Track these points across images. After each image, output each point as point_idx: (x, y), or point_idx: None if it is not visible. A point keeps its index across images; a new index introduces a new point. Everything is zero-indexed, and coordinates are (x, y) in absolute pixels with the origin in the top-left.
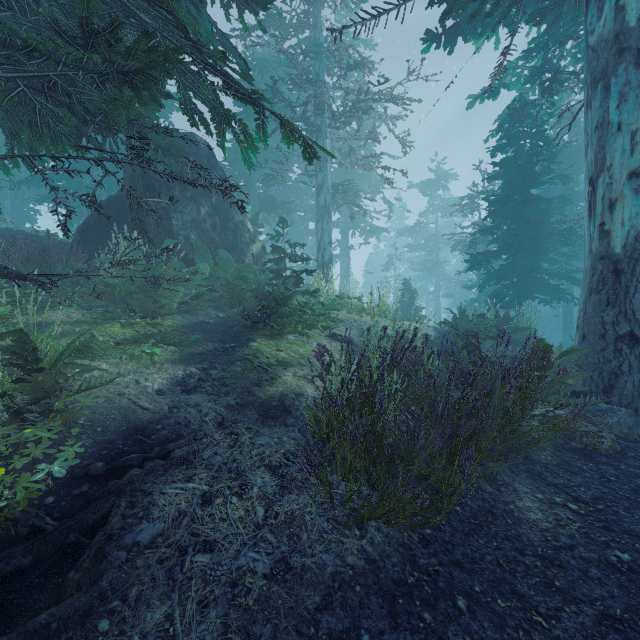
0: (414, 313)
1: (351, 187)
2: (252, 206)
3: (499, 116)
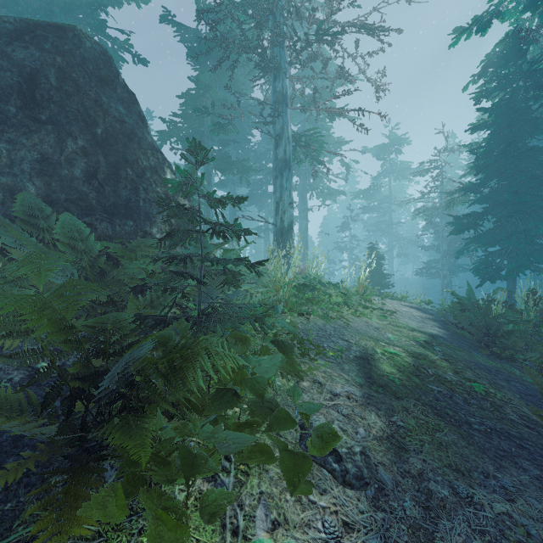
0: (381, 281)
1: (315, 138)
2: (205, 165)
3: (486, 56)
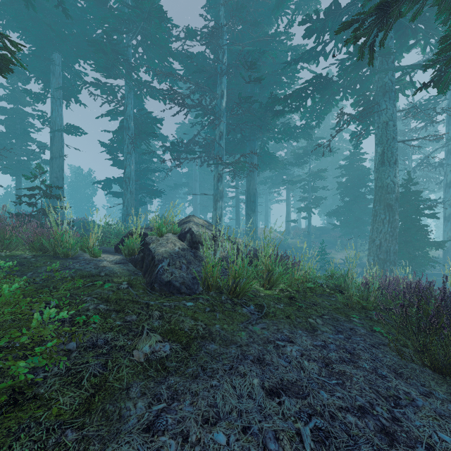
0: None
1: None
2: None
3: None
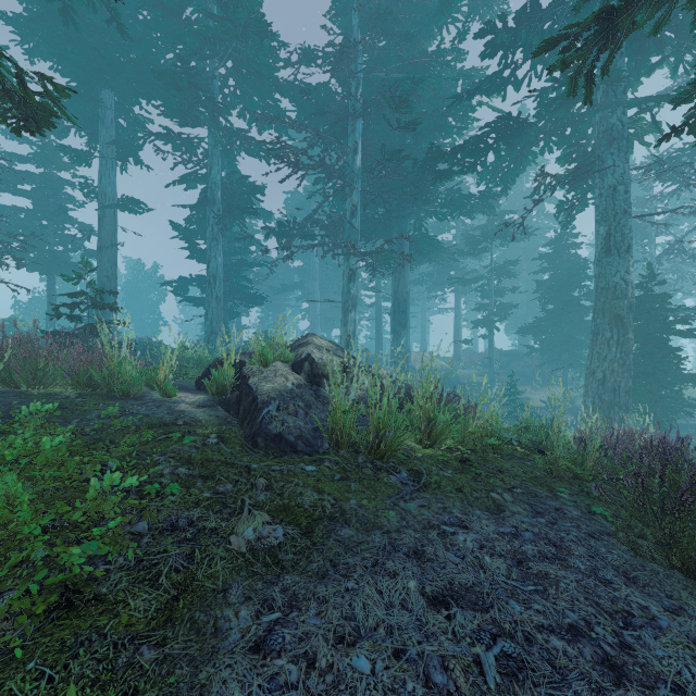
0: None
1: None
2: None
3: None
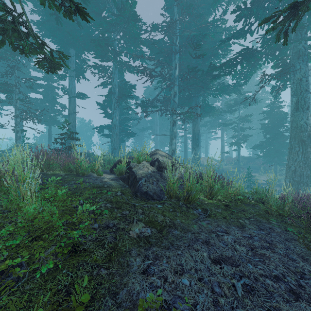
0: None
1: None
2: None
3: None
